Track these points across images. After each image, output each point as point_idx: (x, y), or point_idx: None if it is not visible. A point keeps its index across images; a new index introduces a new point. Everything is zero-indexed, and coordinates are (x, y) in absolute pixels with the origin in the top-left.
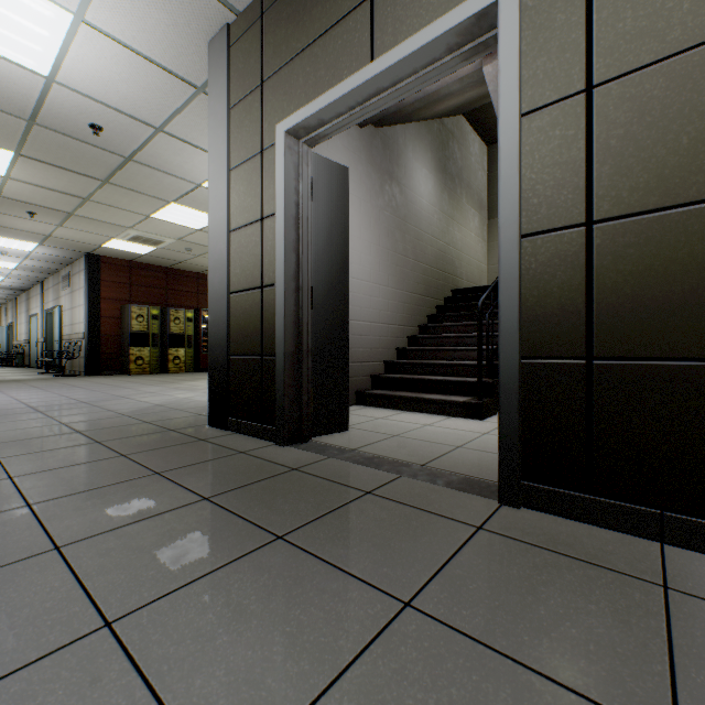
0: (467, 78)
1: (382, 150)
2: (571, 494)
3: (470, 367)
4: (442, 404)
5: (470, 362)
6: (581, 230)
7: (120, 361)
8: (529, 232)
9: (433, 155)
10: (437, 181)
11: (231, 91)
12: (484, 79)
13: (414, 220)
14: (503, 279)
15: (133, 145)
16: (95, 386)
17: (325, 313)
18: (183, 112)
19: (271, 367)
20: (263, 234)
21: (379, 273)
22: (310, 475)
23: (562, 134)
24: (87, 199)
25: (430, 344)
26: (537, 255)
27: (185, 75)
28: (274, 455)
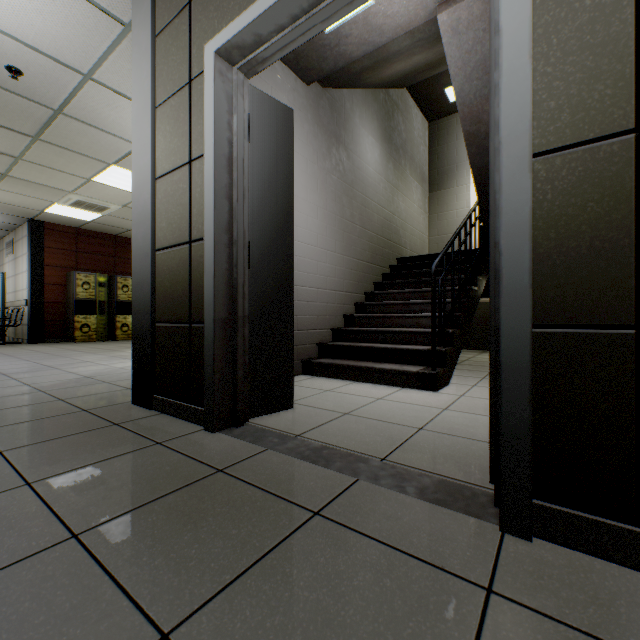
0: (418, 33)
1: (329, 112)
2: (612, 525)
3: (421, 334)
4: (393, 374)
5: (421, 330)
6: (627, 139)
7: (65, 329)
8: (542, 149)
9: (379, 124)
10: (383, 150)
11: (157, 17)
12: (434, 38)
13: (361, 187)
14: (507, 214)
15: (61, 95)
16: (30, 354)
17: (265, 273)
18: (112, 56)
19: (200, 336)
20: (192, 179)
21: (326, 238)
22: (238, 481)
23: (595, 4)
24: (19, 159)
25: (377, 311)
26: (554, 180)
27: (109, 7)
28: (199, 447)
